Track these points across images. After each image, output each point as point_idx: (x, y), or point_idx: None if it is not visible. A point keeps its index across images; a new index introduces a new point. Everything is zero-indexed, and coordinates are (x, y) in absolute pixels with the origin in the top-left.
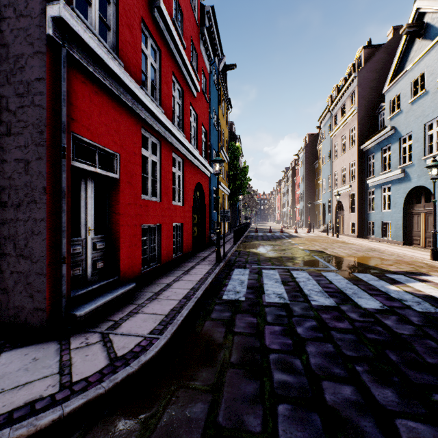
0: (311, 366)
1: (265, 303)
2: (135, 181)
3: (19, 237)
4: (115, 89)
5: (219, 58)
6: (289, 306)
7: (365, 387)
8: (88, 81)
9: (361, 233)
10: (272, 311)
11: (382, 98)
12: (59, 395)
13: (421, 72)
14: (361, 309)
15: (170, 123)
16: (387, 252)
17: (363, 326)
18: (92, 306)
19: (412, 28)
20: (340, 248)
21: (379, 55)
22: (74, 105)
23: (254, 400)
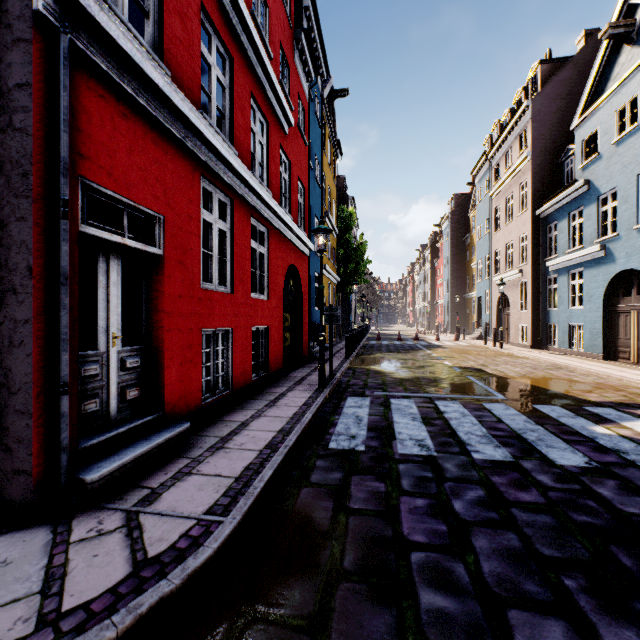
0: (485, 578)
1: (397, 456)
2: (190, 261)
3: None
4: (156, 112)
5: (323, 79)
6: (436, 461)
7: (587, 624)
8: (110, 96)
9: (537, 341)
10: (410, 471)
11: (568, 139)
12: None
13: (632, 95)
14: (556, 468)
15: (248, 171)
16: (580, 370)
17: (563, 498)
18: (114, 465)
19: (618, 29)
20: (507, 364)
21: (564, 73)
22: (84, 133)
23: None
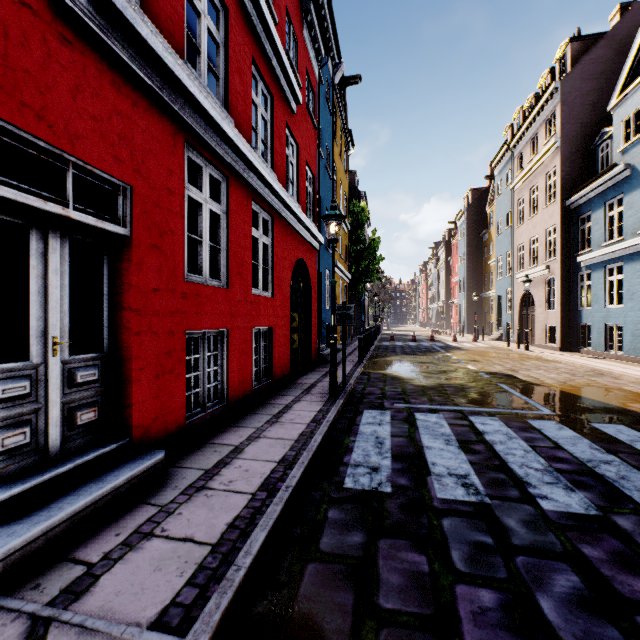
0: None
1: (437, 503)
2: (170, 246)
3: None
4: (116, 46)
5: (334, 63)
6: (493, 513)
7: None
8: (41, 8)
9: (567, 342)
10: (460, 531)
11: (602, 122)
12: None
13: None
14: None
15: (246, 144)
16: (628, 377)
17: None
18: (35, 530)
19: None
20: (539, 368)
21: (597, 50)
22: None
23: None
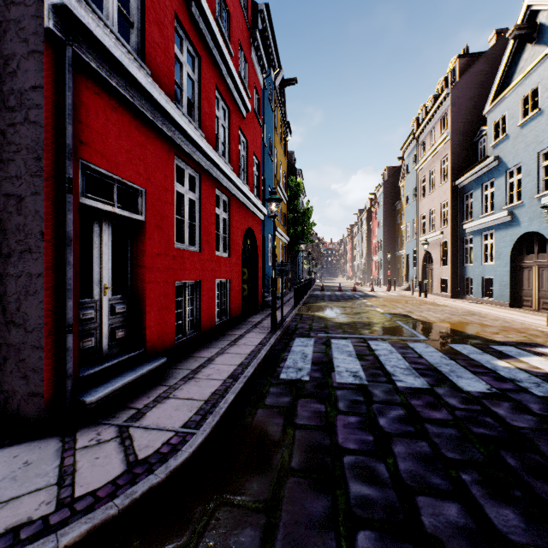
0: (401, 474)
1: (335, 384)
2: (166, 225)
3: (9, 298)
4: (139, 105)
5: (275, 70)
6: (367, 388)
7: (476, 505)
8: (103, 93)
9: (456, 291)
10: (345, 395)
11: (482, 121)
12: (55, 518)
13: (534, 86)
14: (463, 393)
15: (213, 151)
16: (490, 316)
17: (466, 416)
18: (108, 390)
19: (522, 30)
20: (429, 311)
21: (478, 65)
22: (83, 124)
23: (324, 524)
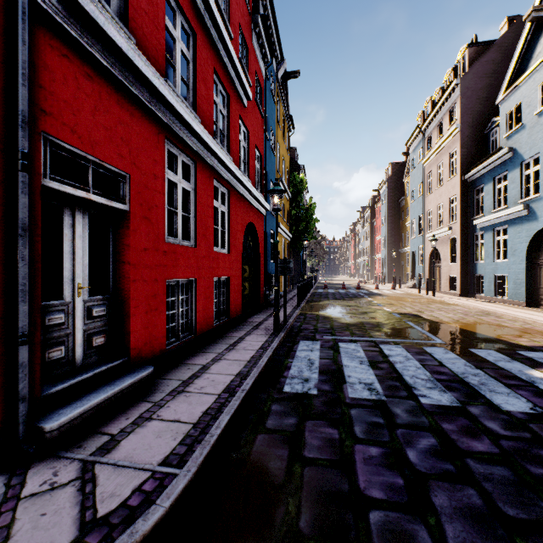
0: None
1: (348, 400)
2: (155, 216)
3: None
4: (121, 76)
5: (278, 62)
6: (386, 406)
7: None
8: (74, 56)
9: (465, 289)
10: (362, 416)
11: (493, 112)
12: None
13: None
14: (502, 414)
15: (209, 136)
16: (507, 316)
17: (516, 447)
18: (75, 412)
19: (540, 12)
20: (440, 310)
21: (489, 54)
22: (46, 90)
23: None
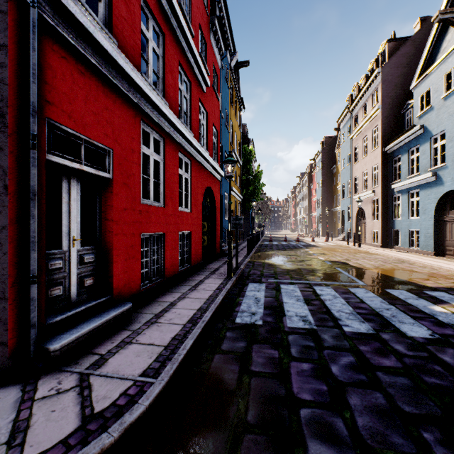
0: (360, 431)
1: (287, 329)
2: (132, 183)
3: None
4: (106, 71)
5: (231, 54)
6: (316, 333)
7: None
8: (70, 57)
9: (385, 242)
10: (297, 341)
11: (408, 96)
12: None
13: None
14: (407, 339)
15: (176, 118)
16: (418, 263)
17: (415, 363)
18: (72, 337)
19: (445, 15)
20: (364, 258)
21: (405, 48)
22: (50, 85)
23: None
